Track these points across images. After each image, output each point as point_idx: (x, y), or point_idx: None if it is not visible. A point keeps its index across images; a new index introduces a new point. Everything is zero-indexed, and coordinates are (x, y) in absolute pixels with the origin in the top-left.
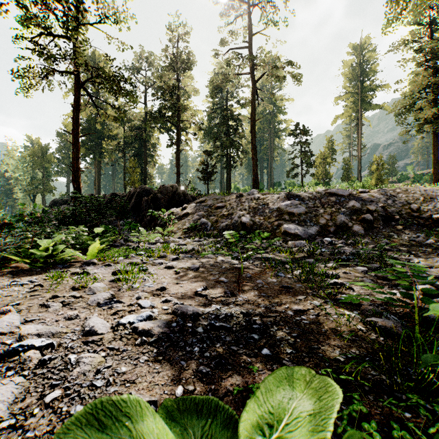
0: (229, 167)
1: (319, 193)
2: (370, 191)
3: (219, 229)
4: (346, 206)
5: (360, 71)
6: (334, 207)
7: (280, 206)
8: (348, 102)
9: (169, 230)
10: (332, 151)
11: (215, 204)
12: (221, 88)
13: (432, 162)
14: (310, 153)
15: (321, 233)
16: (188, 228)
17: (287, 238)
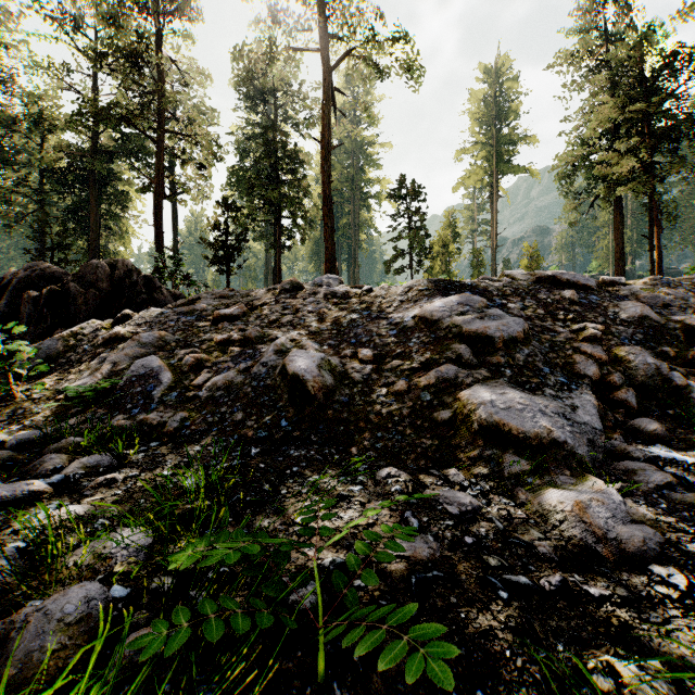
0: (278, 244)
1: (519, 280)
2: (628, 283)
3: (196, 400)
4: (621, 318)
5: (495, 110)
6: (588, 319)
7: (426, 311)
8: (476, 159)
9: (18, 400)
10: (454, 235)
11: (220, 309)
12: (264, 93)
13: (616, 256)
14: (426, 232)
15: (603, 417)
16: (80, 395)
17: (510, 461)
